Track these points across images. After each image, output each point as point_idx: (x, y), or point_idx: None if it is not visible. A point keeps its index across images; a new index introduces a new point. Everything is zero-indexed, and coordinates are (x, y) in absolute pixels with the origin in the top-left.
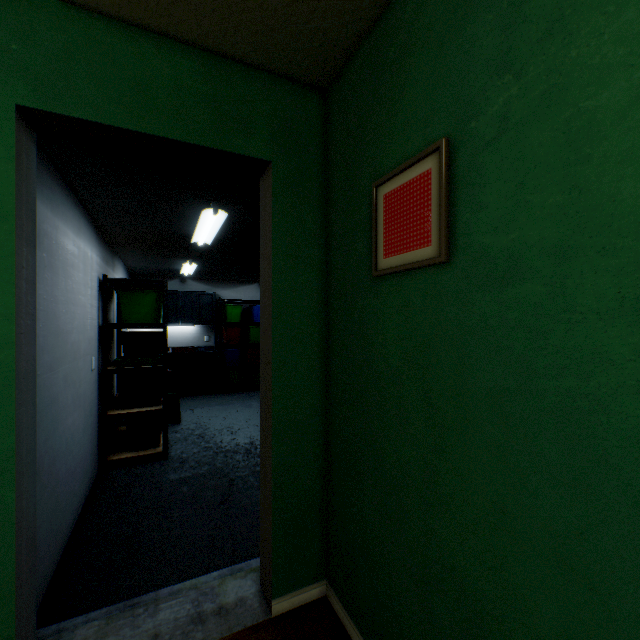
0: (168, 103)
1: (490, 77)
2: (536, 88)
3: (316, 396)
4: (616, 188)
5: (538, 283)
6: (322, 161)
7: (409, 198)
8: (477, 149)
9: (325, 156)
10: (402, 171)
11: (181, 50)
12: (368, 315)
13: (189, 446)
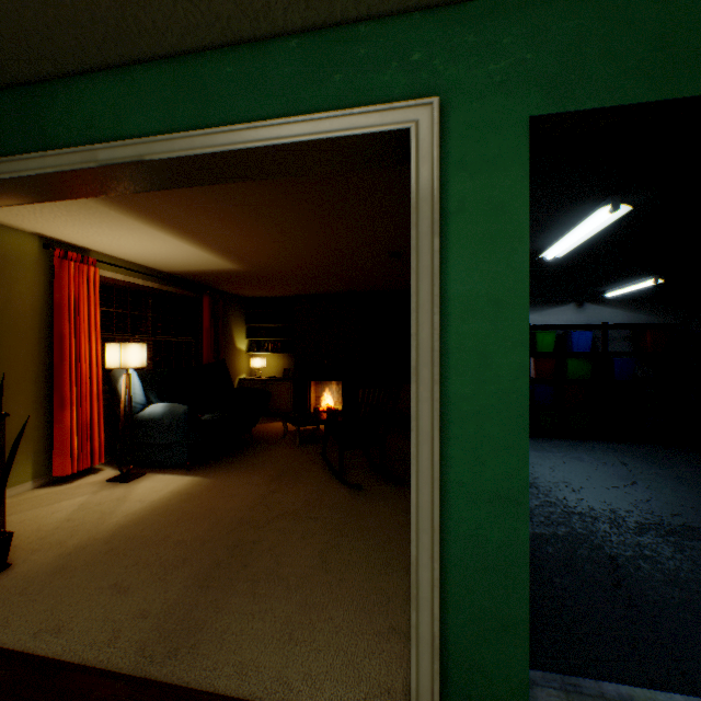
0: (700, 47)
1: None
2: None
3: None
4: None
5: None
6: None
7: None
8: None
9: None
10: None
11: None
12: None
13: None
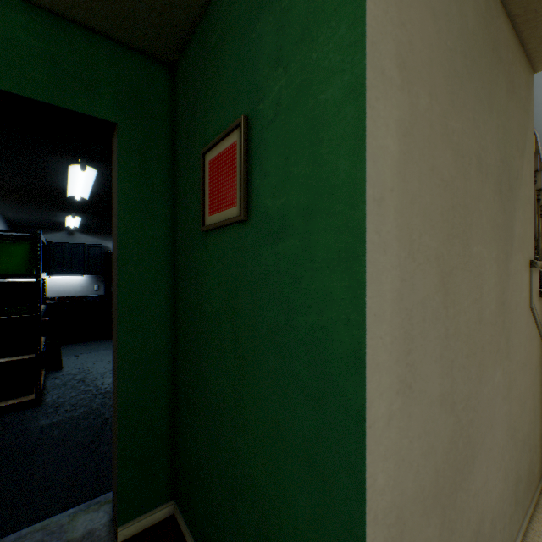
0: None
1: (271, 68)
2: (295, 81)
3: (164, 337)
4: (336, 165)
5: (296, 238)
6: (170, 128)
7: (224, 165)
8: (264, 127)
9: (173, 124)
10: (219, 141)
11: (12, 3)
12: (200, 265)
13: (67, 391)
